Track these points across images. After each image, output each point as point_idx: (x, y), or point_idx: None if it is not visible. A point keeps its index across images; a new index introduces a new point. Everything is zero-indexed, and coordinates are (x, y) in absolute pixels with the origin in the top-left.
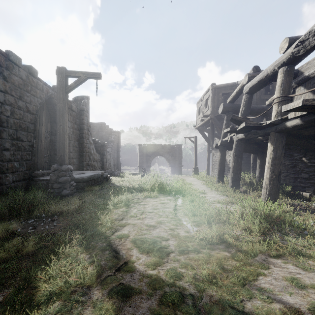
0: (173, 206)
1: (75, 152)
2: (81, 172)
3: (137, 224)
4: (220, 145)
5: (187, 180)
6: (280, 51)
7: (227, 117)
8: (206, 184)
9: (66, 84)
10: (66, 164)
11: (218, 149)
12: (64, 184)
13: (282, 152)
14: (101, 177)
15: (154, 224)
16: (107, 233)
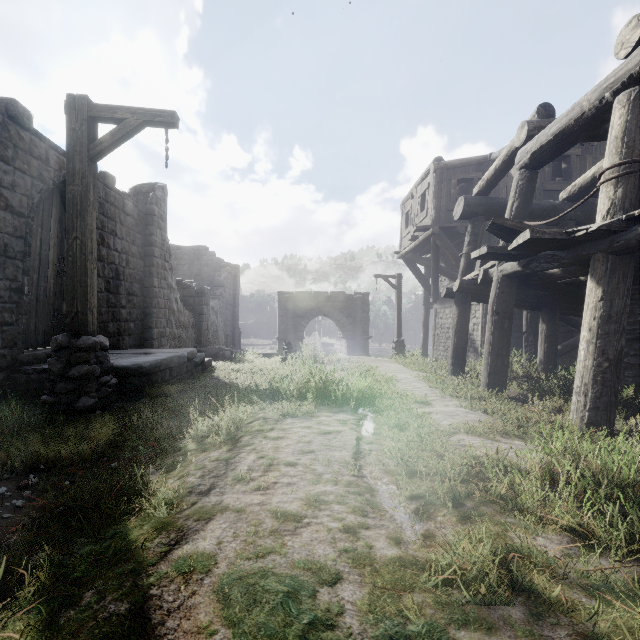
0: (352, 444)
1: (132, 308)
2: (144, 351)
3: (247, 511)
4: (459, 290)
5: (383, 370)
6: (617, 52)
7: (473, 228)
8: (429, 379)
9: (91, 139)
10: (90, 333)
11: (448, 301)
12: (83, 382)
13: (625, 304)
14: (189, 363)
15: (297, 508)
16: (145, 548)
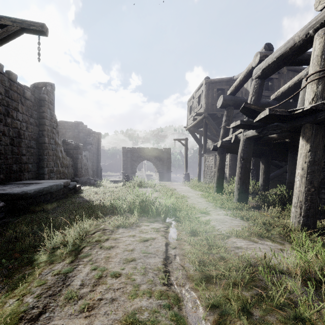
0: (163, 250)
1: (30, 155)
2: (36, 181)
3: None
4: (220, 146)
5: (179, 191)
6: (316, 7)
7: (227, 113)
8: (205, 196)
9: None
10: None
11: (211, 153)
12: None
13: (323, 154)
14: (65, 188)
15: None
16: None
